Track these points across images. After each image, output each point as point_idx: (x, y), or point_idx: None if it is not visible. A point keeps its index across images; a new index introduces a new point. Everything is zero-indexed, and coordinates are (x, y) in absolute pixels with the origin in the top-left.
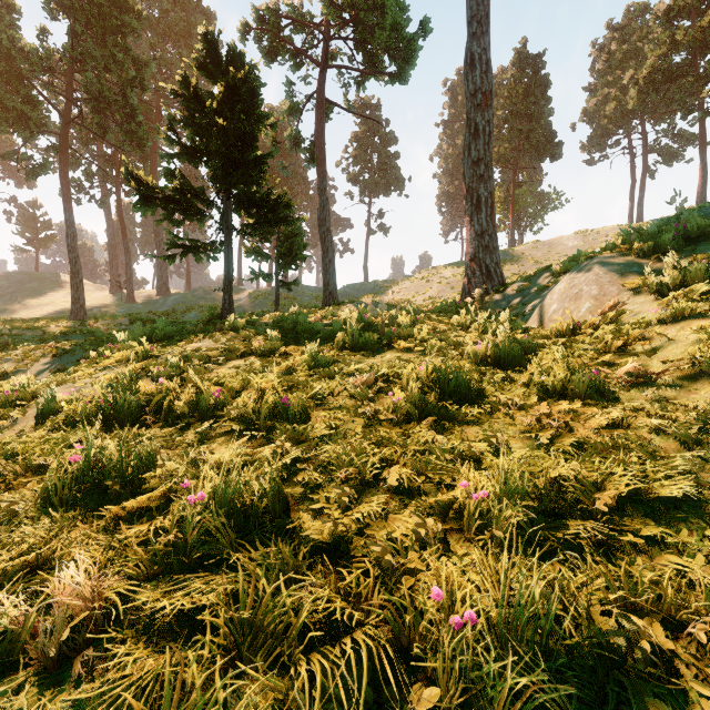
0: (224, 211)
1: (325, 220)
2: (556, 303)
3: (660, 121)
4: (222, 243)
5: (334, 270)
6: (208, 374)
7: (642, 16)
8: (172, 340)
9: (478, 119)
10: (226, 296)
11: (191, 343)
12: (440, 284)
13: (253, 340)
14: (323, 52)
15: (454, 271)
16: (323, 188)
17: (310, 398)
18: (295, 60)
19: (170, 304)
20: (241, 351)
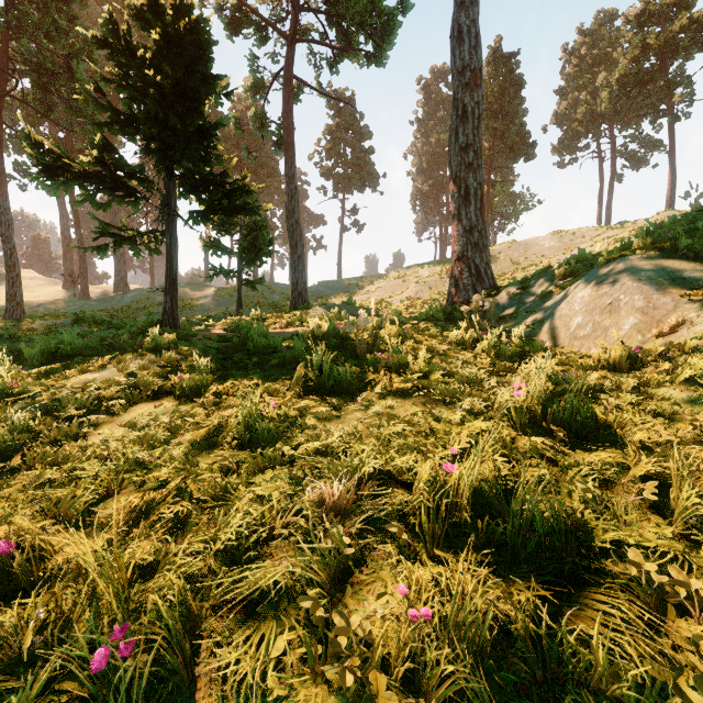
0: (166, 193)
1: (294, 211)
2: (580, 315)
3: (627, 126)
4: (163, 233)
5: (304, 267)
6: (84, 435)
7: (611, 22)
8: (77, 360)
9: (467, 99)
10: (168, 298)
11: (86, 372)
12: (418, 284)
13: (182, 364)
14: (291, 23)
15: (431, 270)
16: (291, 175)
17: (220, 547)
18: (261, 34)
19: (127, 301)
20: (154, 387)
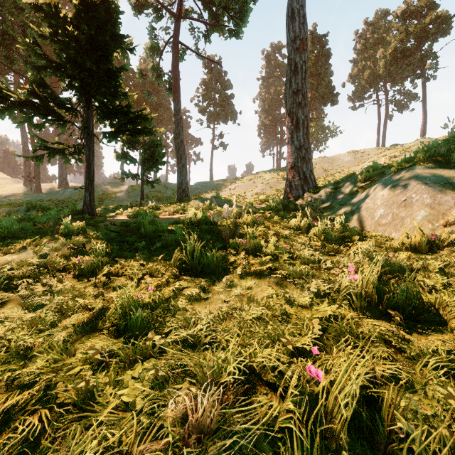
0: (86, 119)
1: (179, 134)
2: (382, 208)
3: (395, 84)
4: (84, 147)
5: (186, 172)
6: None
7: (385, 17)
8: (10, 241)
9: (297, 59)
10: (87, 194)
11: (9, 253)
12: (263, 184)
13: (88, 246)
14: (178, 6)
15: (271, 175)
16: (177, 109)
17: None
18: (157, 13)
19: (67, 194)
20: (59, 267)
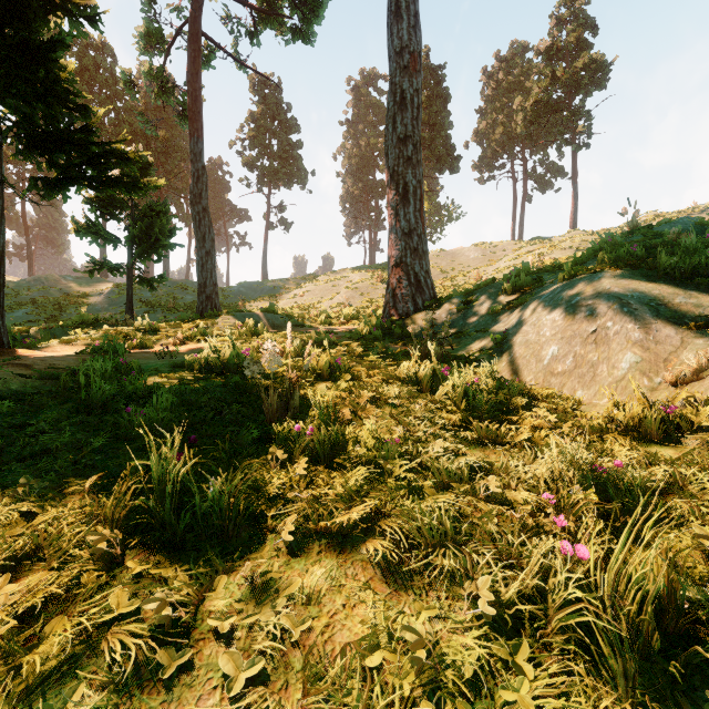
0: None
1: (201, 196)
2: (555, 343)
3: (536, 152)
4: None
5: (214, 265)
6: None
7: (523, 54)
8: None
9: (405, 85)
10: None
11: None
12: (349, 289)
13: None
14: None
15: (362, 275)
16: (198, 151)
17: None
18: None
19: None
20: None
